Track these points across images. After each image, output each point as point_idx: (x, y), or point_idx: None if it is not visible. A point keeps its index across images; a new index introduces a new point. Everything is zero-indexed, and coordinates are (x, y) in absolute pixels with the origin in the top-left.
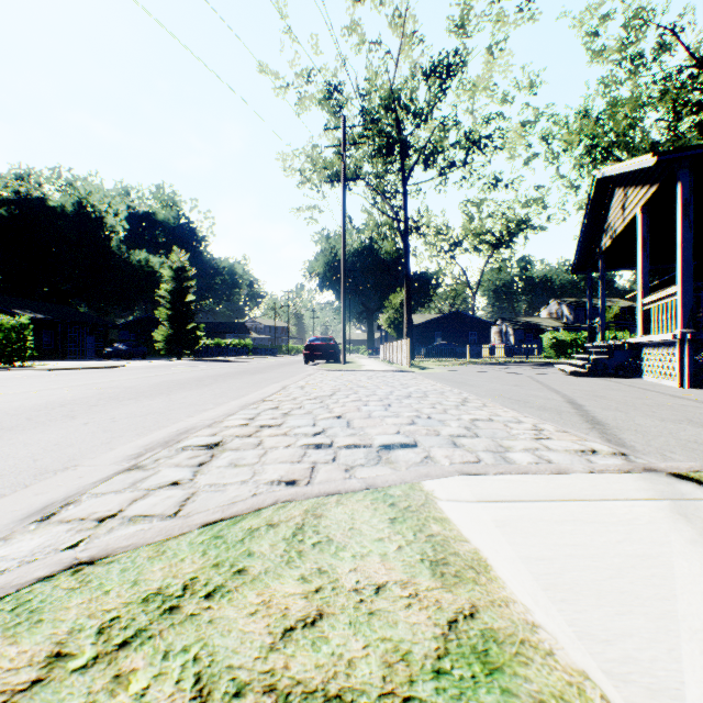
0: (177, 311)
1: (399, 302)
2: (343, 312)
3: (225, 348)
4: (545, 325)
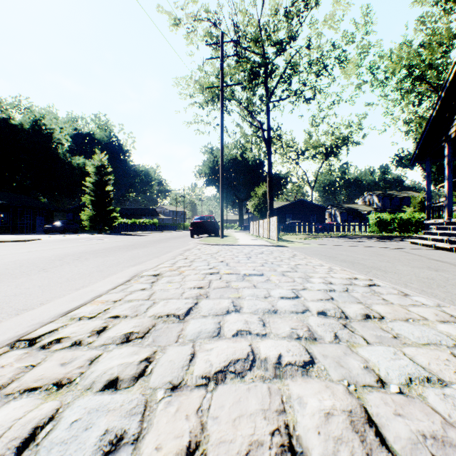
0: (98, 197)
1: (261, 193)
2: (221, 195)
3: (137, 225)
4: (362, 210)
